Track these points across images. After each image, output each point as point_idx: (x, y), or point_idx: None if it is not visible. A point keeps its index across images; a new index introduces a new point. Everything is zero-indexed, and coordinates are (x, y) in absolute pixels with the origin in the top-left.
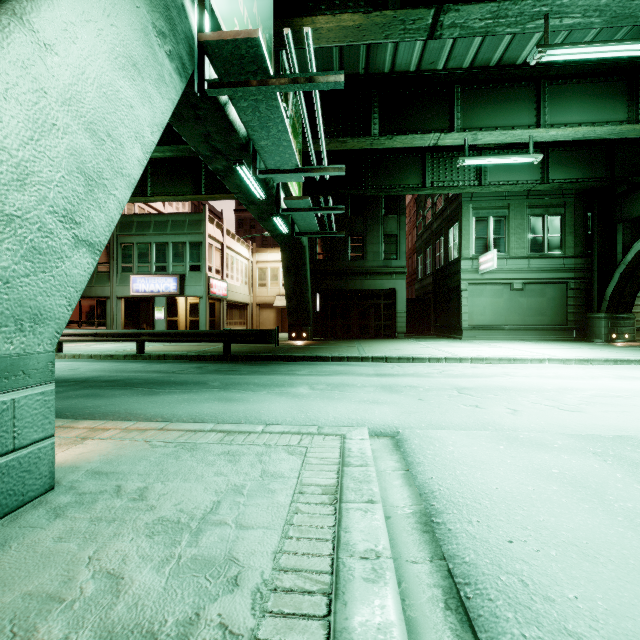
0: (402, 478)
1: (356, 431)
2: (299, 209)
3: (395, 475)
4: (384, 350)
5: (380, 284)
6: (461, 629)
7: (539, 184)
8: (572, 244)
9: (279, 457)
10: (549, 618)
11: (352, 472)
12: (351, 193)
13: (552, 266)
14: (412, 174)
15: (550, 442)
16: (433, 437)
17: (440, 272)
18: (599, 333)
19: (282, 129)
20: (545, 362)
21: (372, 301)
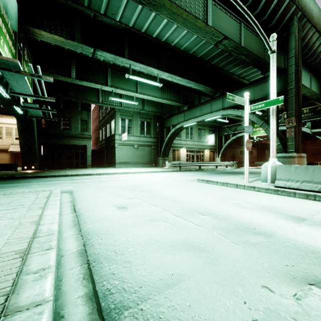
0: (69, 197)
1: (56, 189)
2: (31, 107)
3: (67, 197)
4: (78, 172)
5: (78, 142)
6: (72, 207)
7: (141, 110)
8: (153, 133)
9: (29, 195)
10: (87, 202)
11: (53, 194)
12: (62, 97)
13: (147, 140)
14: (93, 95)
15: (112, 187)
16: (82, 190)
17: (108, 139)
18: (160, 164)
19: (25, 83)
20: (136, 173)
21: (74, 150)
